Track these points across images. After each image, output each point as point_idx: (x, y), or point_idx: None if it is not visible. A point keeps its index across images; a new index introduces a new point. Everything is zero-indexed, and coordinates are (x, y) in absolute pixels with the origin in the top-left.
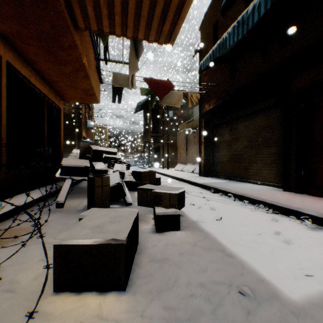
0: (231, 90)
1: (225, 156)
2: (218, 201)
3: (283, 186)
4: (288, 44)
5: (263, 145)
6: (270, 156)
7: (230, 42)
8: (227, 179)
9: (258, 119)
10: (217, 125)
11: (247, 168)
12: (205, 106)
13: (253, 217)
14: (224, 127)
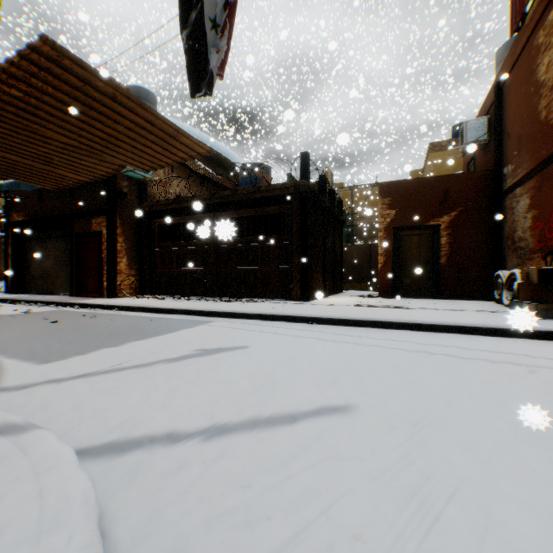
0: (41, 211)
1: (39, 272)
2: (10, 306)
3: (71, 293)
4: (74, 200)
5: (66, 264)
6: (70, 273)
7: (25, 187)
8: (40, 294)
9: (63, 243)
10: (30, 239)
11: (56, 283)
12: (16, 215)
13: (27, 307)
14: (38, 243)
